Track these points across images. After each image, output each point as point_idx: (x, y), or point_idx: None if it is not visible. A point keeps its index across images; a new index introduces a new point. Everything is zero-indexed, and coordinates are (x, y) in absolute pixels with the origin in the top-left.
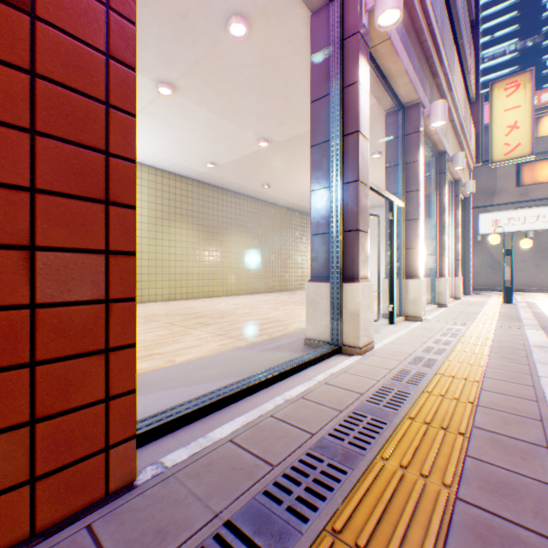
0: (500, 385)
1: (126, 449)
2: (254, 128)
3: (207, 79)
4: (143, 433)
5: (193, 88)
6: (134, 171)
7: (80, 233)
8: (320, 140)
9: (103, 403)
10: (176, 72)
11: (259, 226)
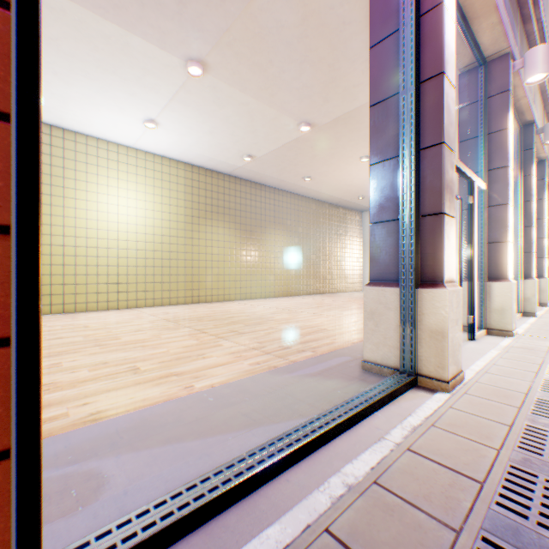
0: None
1: None
2: (294, 110)
3: (240, 50)
4: None
5: (224, 64)
6: (5, 28)
7: None
8: (383, 96)
9: None
10: (205, 45)
11: (298, 223)
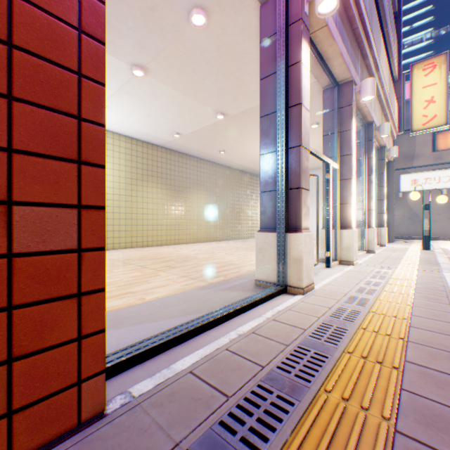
0: (426, 323)
1: (96, 383)
2: (212, 104)
3: (173, 62)
4: (114, 365)
5: (161, 70)
6: (104, 134)
7: (54, 189)
8: (268, 112)
9: (75, 342)
10: (147, 57)
11: (216, 185)
